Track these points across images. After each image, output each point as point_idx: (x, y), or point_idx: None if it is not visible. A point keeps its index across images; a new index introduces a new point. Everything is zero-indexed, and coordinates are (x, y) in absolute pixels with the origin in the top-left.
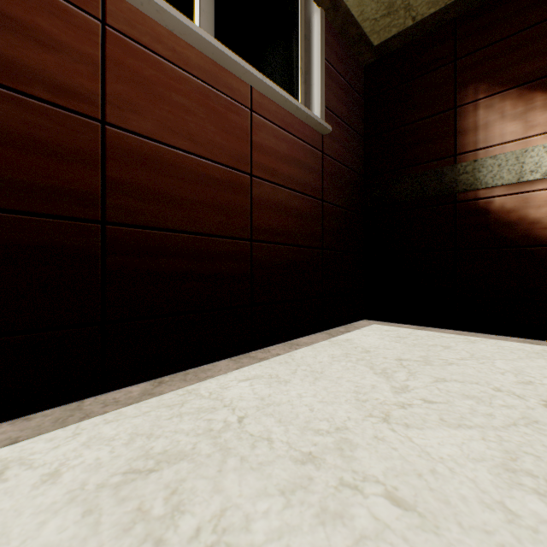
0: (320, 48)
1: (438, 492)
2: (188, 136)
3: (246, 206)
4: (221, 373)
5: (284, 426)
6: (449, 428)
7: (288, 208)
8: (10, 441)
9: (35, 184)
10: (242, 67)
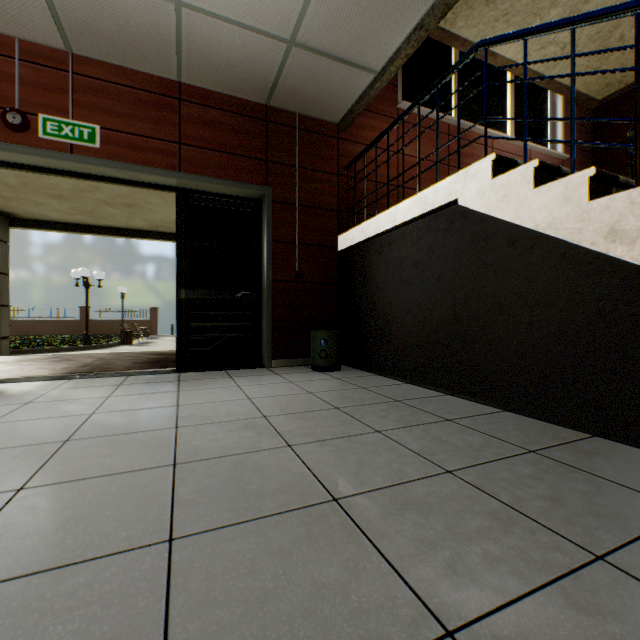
0: (561, 116)
1: None
2: None
3: None
4: None
5: None
6: None
7: None
8: None
9: None
10: (528, 145)
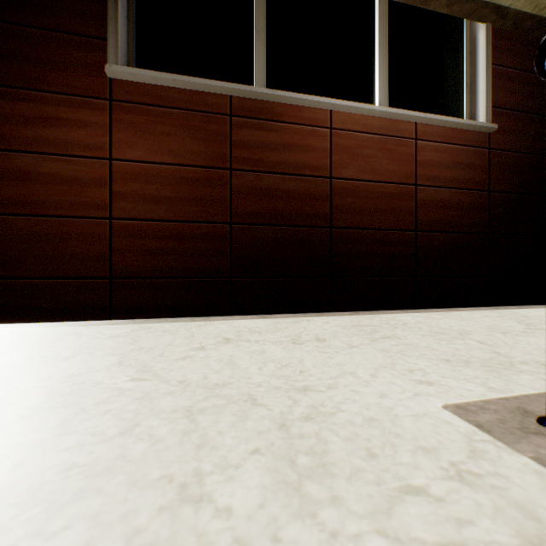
0: (484, 59)
1: (510, 345)
2: (371, 171)
3: (411, 207)
4: (393, 313)
5: (429, 327)
6: None
7: (449, 204)
8: (304, 317)
9: (306, 213)
10: (407, 115)
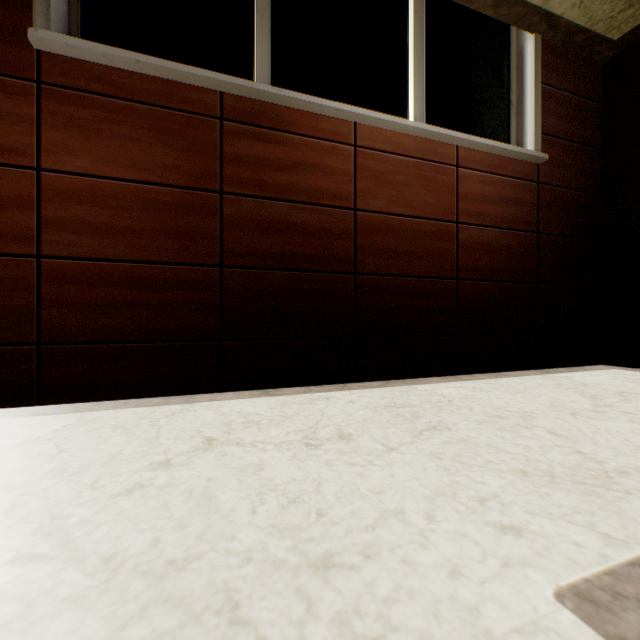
0: (533, 76)
1: (589, 436)
2: (405, 203)
3: (452, 250)
4: (432, 383)
5: (481, 406)
6: (633, 423)
7: (495, 247)
8: (321, 391)
9: (323, 255)
10: (448, 136)
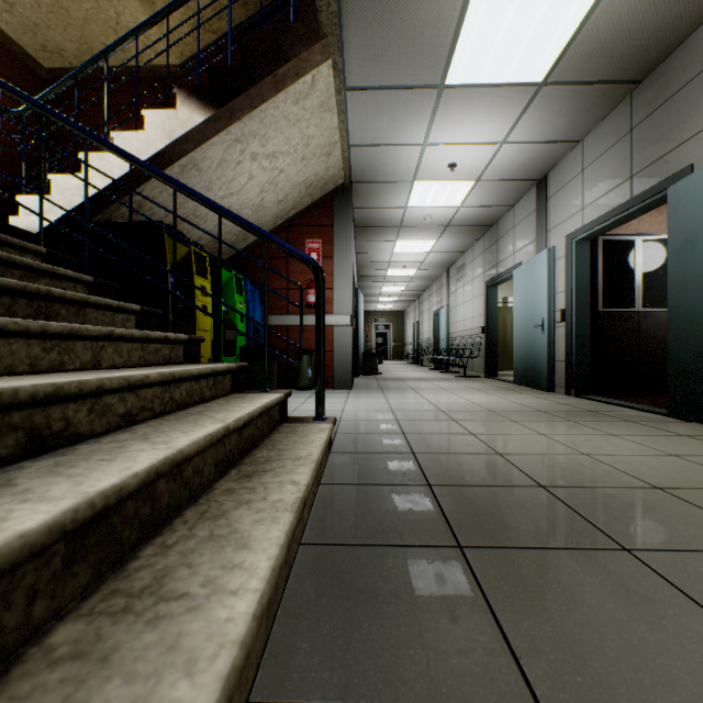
0: None
1: None
2: None
3: None
4: None
5: None
6: None
7: None
8: None
9: None
10: None
